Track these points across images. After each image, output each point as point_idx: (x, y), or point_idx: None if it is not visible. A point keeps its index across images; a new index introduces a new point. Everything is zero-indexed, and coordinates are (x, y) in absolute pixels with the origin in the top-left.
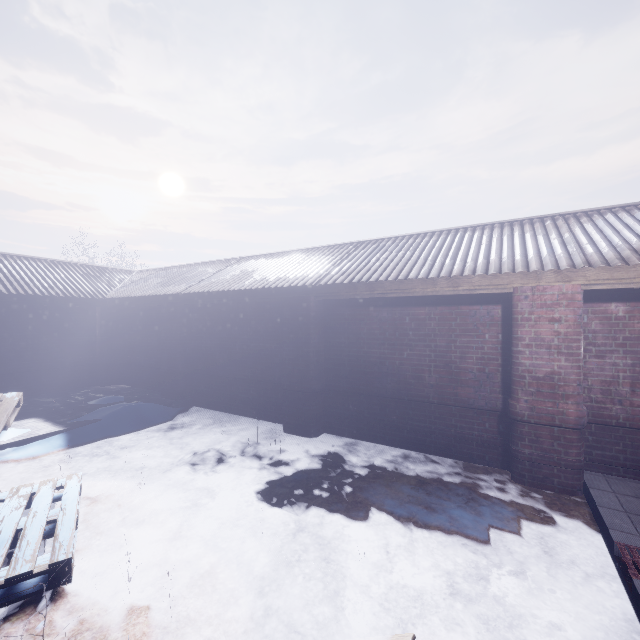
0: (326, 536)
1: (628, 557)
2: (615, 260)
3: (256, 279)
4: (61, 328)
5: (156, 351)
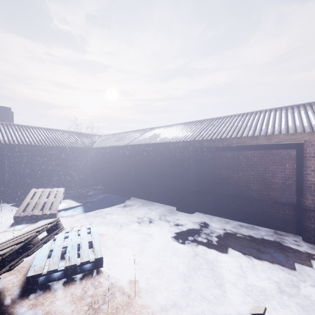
0: (208, 259)
1: None
2: None
3: (162, 138)
4: (75, 161)
5: (114, 171)
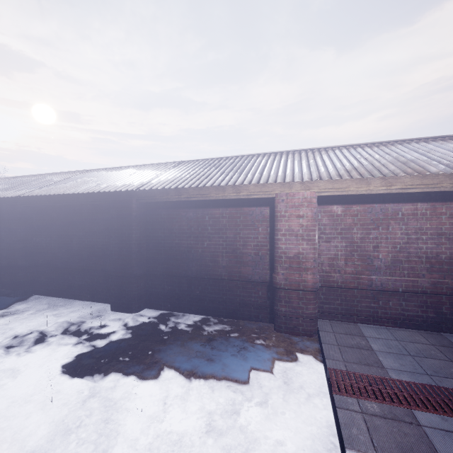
0: (117, 397)
1: (334, 378)
2: (335, 176)
3: (90, 186)
4: None
5: None
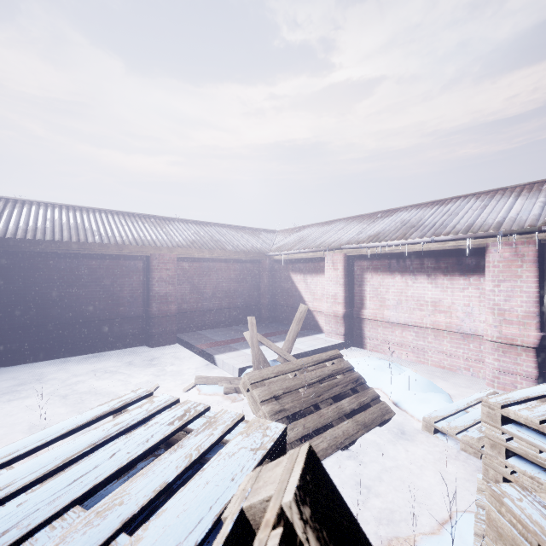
0: (80, 394)
1: (199, 346)
2: (187, 246)
3: None
4: None
5: None
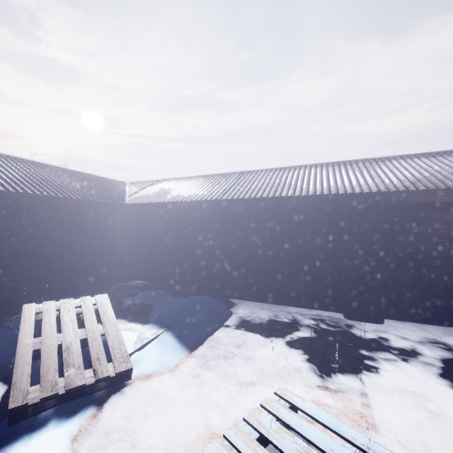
0: None
1: None
2: None
3: (300, 187)
4: (91, 230)
5: (180, 250)
